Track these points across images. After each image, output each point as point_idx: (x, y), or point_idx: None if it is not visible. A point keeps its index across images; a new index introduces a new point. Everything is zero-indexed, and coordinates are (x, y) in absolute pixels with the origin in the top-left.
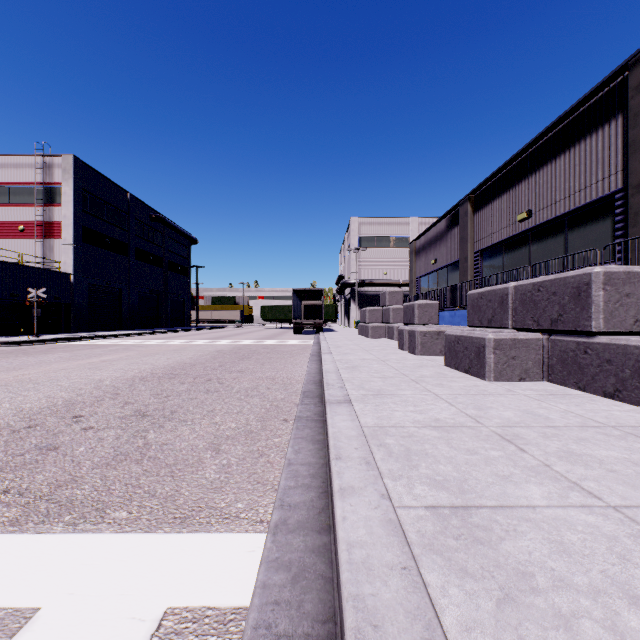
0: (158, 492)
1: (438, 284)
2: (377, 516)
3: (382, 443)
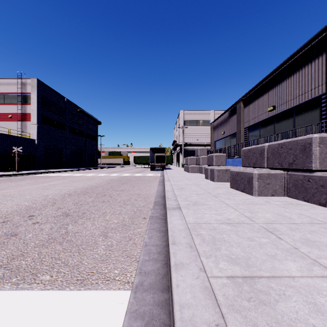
0: (69, 262)
1: (225, 145)
2: (198, 284)
3: (199, 233)
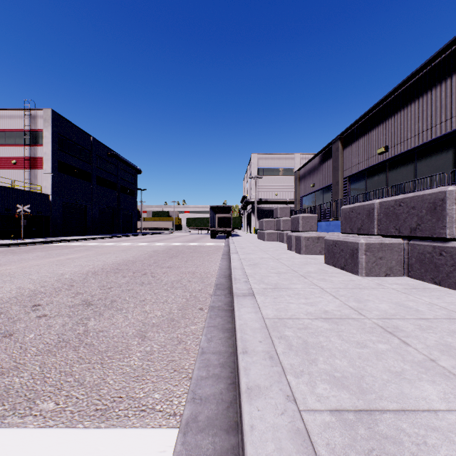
0: (86, 380)
1: (316, 202)
2: (284, 425)
3: (282, 335)
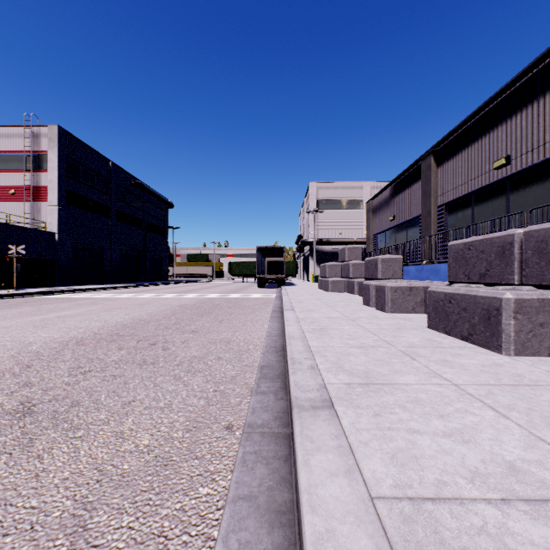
0: None
1: (396, 240)
2: None
3: None
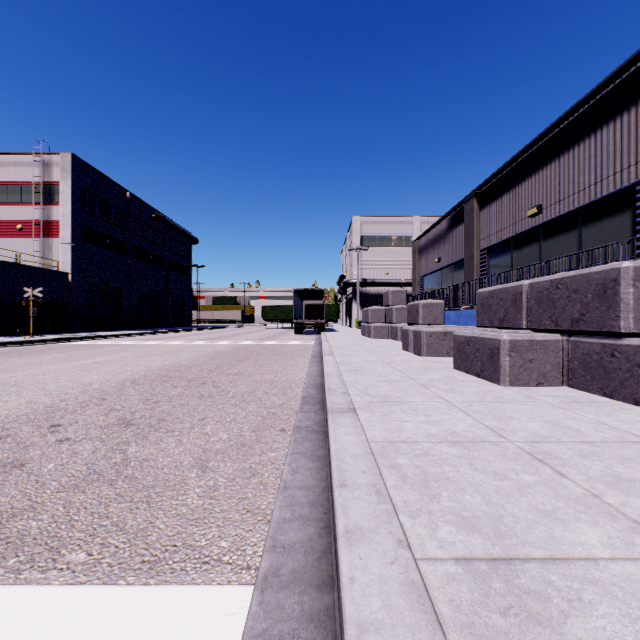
0: (128, 524)
1: (442, 283)
2: (395, 576)
3: (393, 464)
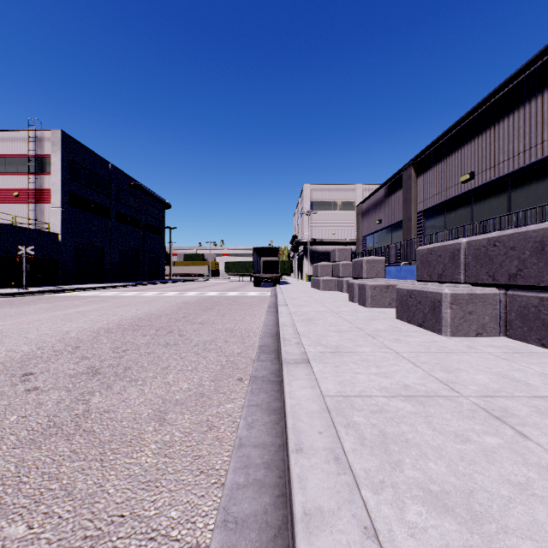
0: (77, 488)
1: (383, 242)
2: None
3: (350, 422)
